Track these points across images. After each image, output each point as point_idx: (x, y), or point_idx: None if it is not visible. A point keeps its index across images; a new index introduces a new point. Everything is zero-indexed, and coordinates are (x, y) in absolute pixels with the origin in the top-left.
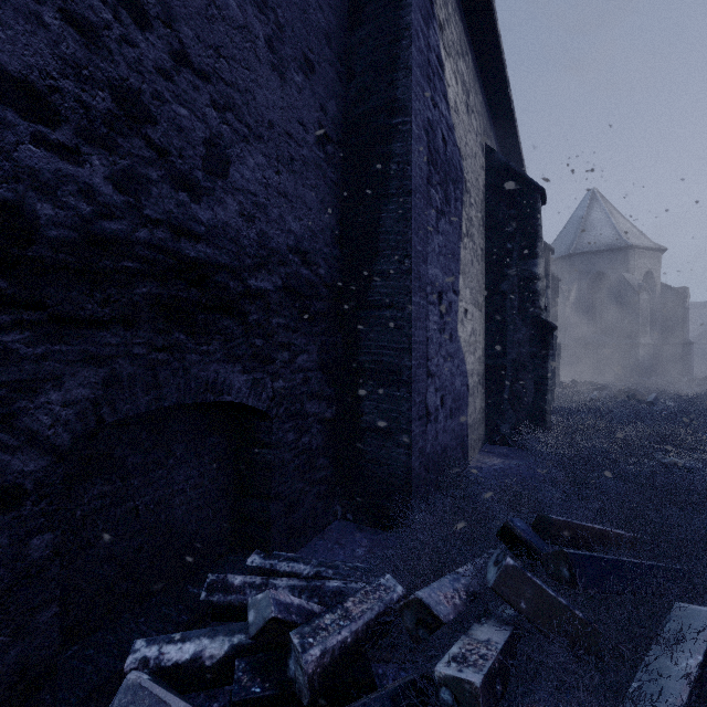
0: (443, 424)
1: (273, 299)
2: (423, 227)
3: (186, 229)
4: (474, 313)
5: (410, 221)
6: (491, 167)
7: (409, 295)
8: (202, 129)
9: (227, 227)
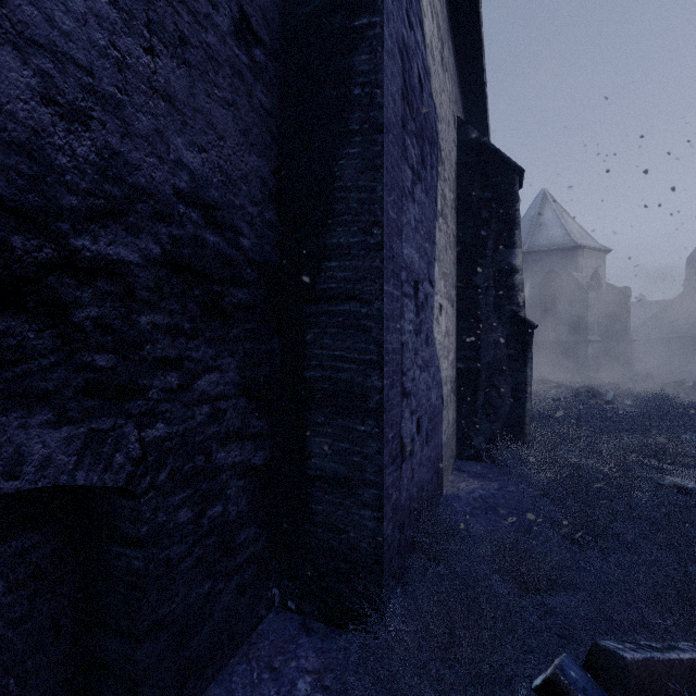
0: (419, 456)
1: (140, 280)
2: (397, 185)
3: None
4: (448, 309)
5: (380, 171)
6: (463, 143)
7: (378, 281)
8: None
9: None
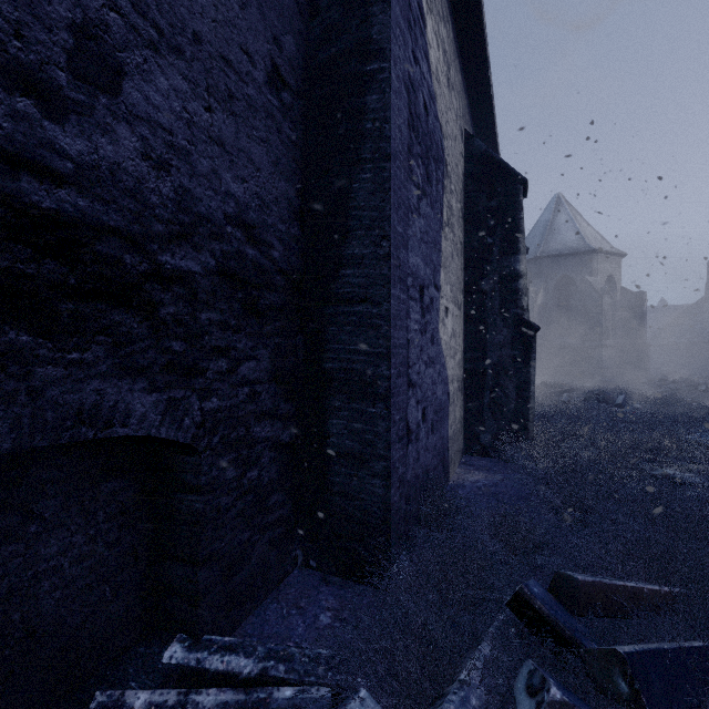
0: (425, 442)
1: (202, 286)
2: (404, 203)
3: (32, 160)
4: (454, 312)
5: (388, 193)
6: (470, 154)
7: (387, 286)
8: (67, 5)
9: (118, 170)
